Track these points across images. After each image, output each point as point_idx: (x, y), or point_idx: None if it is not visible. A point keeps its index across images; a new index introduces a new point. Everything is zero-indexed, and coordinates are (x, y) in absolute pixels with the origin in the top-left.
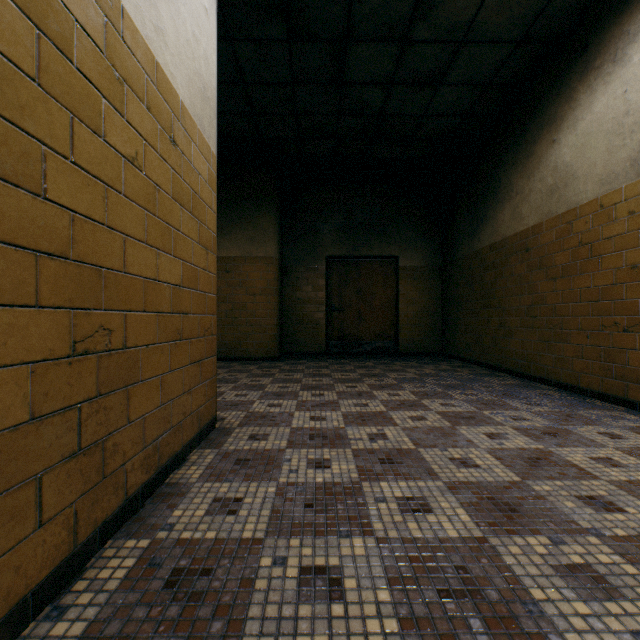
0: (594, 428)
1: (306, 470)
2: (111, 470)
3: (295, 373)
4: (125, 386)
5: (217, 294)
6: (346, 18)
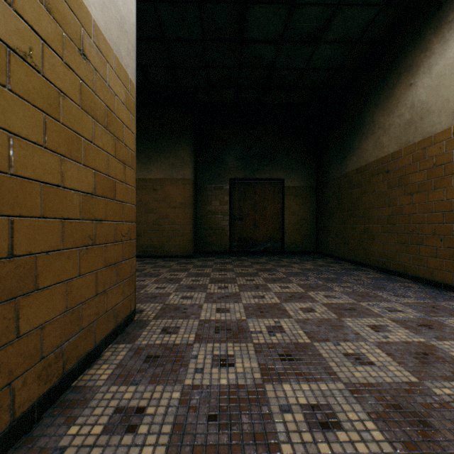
0: None
1: (211, 369)
2: None
3: (205, 268)
4: (11, 298)
5: (146, 207)
6: None
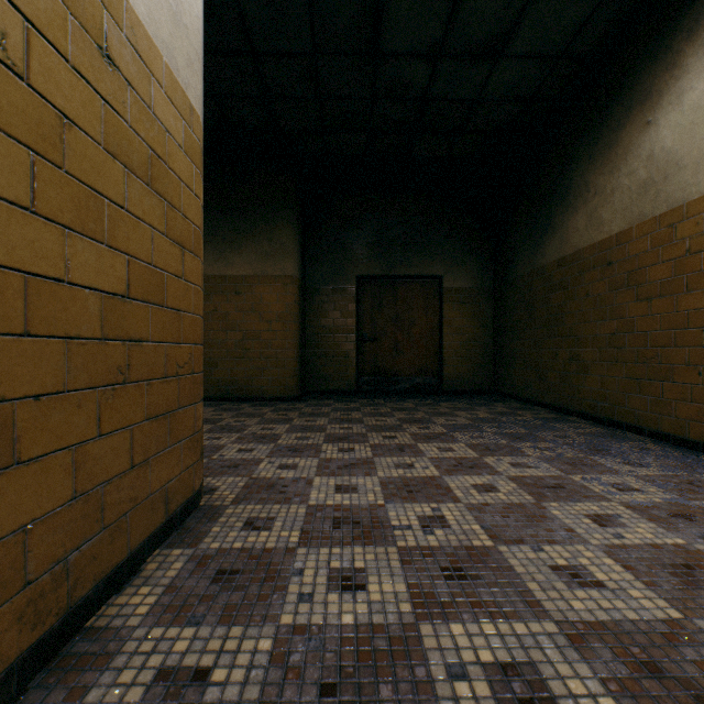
0: None
1: (326, 594)
2: None
3: (318, 418)
4: None
5: (225, 320)
6: None
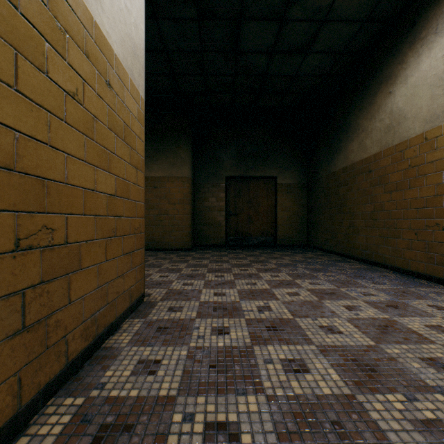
0: (424, 301)
1: (210, 336)
2: (53, 342)
3: (203, 260)
4: (66, 274)
5: (148, 203)
6: (240, 2)
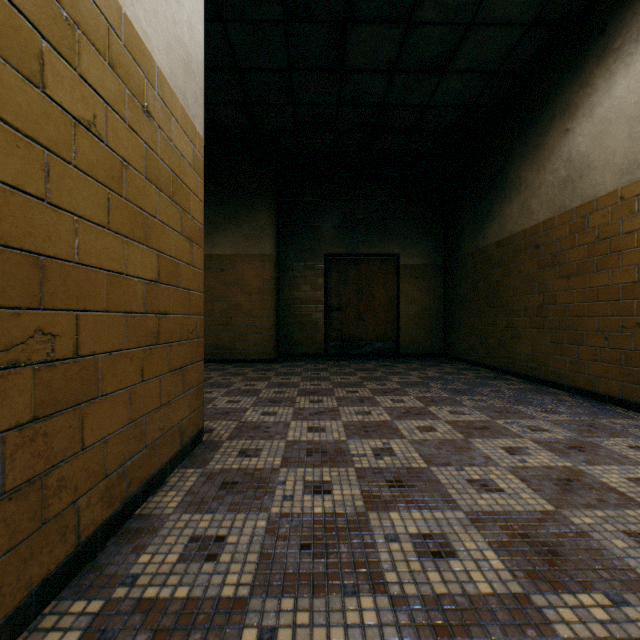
0: (622, 441)
1: (303, 496)
2: (55, 512)
3: (292, 376)
4: (77, 404)
5: (211, 293)
6: None
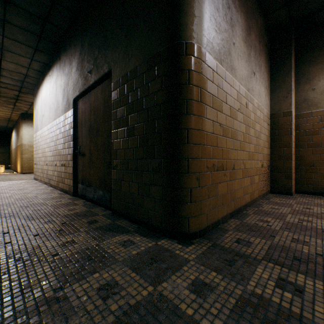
0: None
1: None
2: None
3: None
4: None
5: None
6: None
